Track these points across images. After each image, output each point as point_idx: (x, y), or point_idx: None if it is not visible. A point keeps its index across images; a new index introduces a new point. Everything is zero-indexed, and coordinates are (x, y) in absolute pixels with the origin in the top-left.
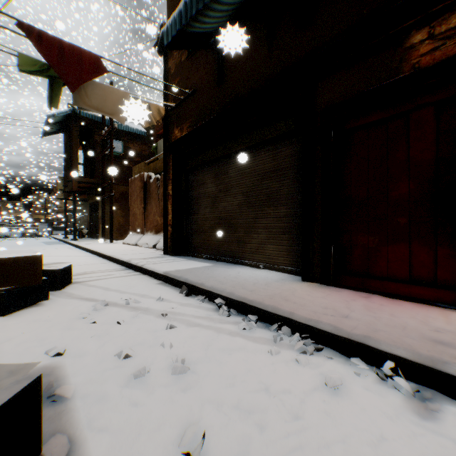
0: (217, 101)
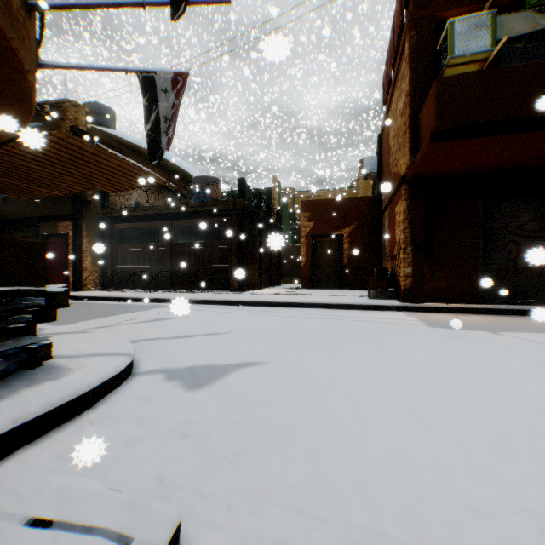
0: (5, 212)
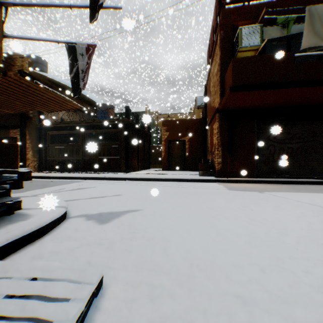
0: None
